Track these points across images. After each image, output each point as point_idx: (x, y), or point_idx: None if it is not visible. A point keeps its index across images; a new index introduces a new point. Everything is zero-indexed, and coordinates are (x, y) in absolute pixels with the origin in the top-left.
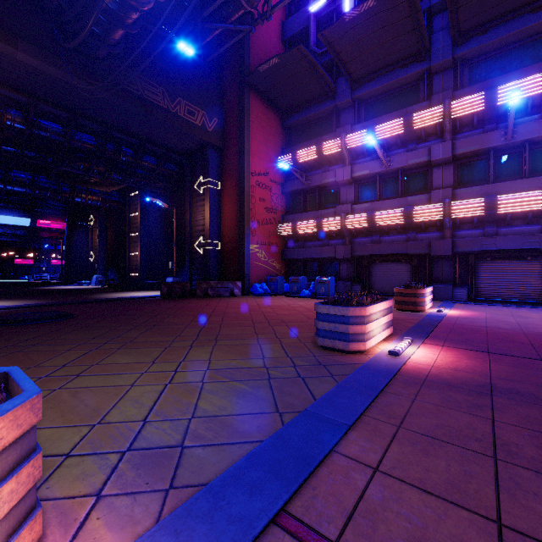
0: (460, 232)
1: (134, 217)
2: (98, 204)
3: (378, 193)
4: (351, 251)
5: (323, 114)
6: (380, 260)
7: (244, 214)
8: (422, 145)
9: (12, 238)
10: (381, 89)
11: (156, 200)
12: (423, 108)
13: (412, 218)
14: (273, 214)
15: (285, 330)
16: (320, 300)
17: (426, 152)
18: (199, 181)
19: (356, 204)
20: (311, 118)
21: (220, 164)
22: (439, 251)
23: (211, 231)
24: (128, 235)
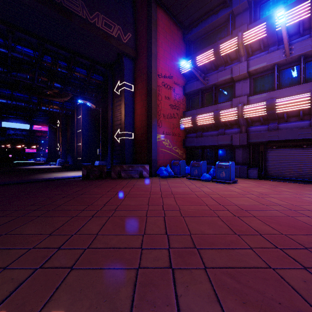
0: None
1: (79, 118)
2: (58, 111)
3: (276, 83)
4: (247, 139)
5: (219, 23)
6: (277, 146)
7: (151, 108)
8: None
9: (20, 136)
10: None
11: (85, 102)
12: None
13: None
14: (176, 110)
15: None
16: (222, 184)
17: None
18: (118, 86)
19: (252, 96)
20: (208, 28)
21: (134, 71)
22: None
23: (126, 124)
24: (75, 131)
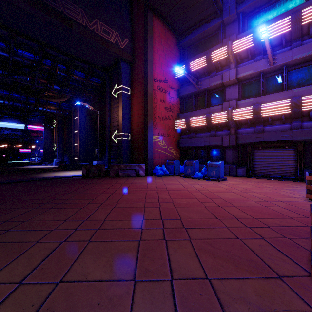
0: None
1: (76, 119)
2: (55, 112)
3: (262, 89)
4: (236, 140)
5: (211, 32)
6: (263, 147)
7: (147, 111)
8: (308, 40)
9: (14, 136)
10: None
11: (84, 103)
12: (311, 5)
13: (301, 107)
14: (171, 113)
15: (190, 263)
16: (212, 181)
17: None
18: (115, 89)
19: (241, 100)
20: (200, 36)
21: (130, 75)
22: None
23: (123, 125)
24: (73, 132)
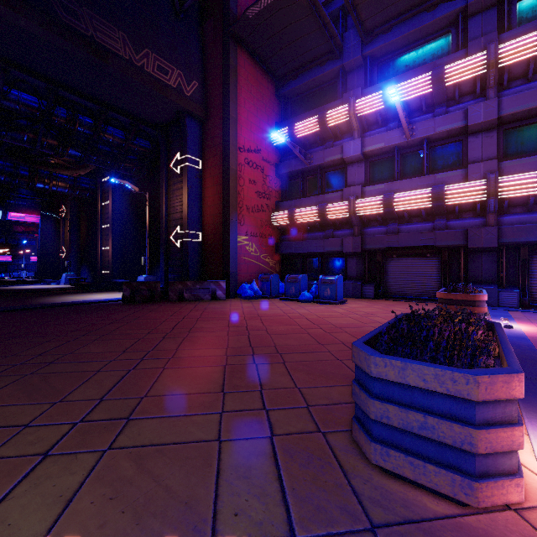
0: (507, 217)
1: (106, 206)
2: (66, 191)
3: (396, 171)
4: (361, 244)
5: (327, 79)
6: (398, 254)
7: (229, 198)
8: (454, 107)
9: None
10: (400, 41)
11: (123, 181)
12: (457, 60)
13: (444, 199)
14: (266, 200)
15: (281, 379)
16: (325, 305)
17: (461, 116)
18: (176, 159)
19: (368, 186)
20: (311, 84)
21: (201, 139)
22: (479, 241)
23: (189, 219)
24: (99, 227)
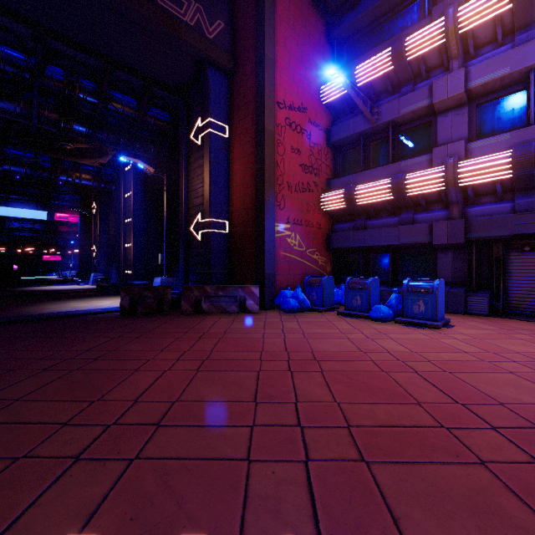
0: None
1: (129, 197)
2: (90, 184)
3: (533, 110)
4: (464, 231)
5: None
6: (534, 246)
7: (264, 170)
8: None
9: (30, 233)
10: None
11: (134, 160)
12: None
13: None
14: (314, 177)
15: None
16: (421, 330)
17: None
18: (197, 129)
19: (476, 141)
20: (378, 11)
21: (229, 98)
22: None
23: (213, 203)
24: (122, 222)
